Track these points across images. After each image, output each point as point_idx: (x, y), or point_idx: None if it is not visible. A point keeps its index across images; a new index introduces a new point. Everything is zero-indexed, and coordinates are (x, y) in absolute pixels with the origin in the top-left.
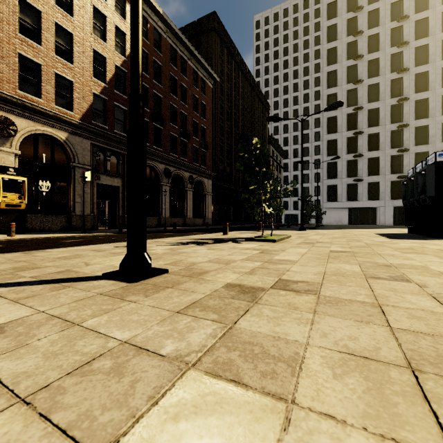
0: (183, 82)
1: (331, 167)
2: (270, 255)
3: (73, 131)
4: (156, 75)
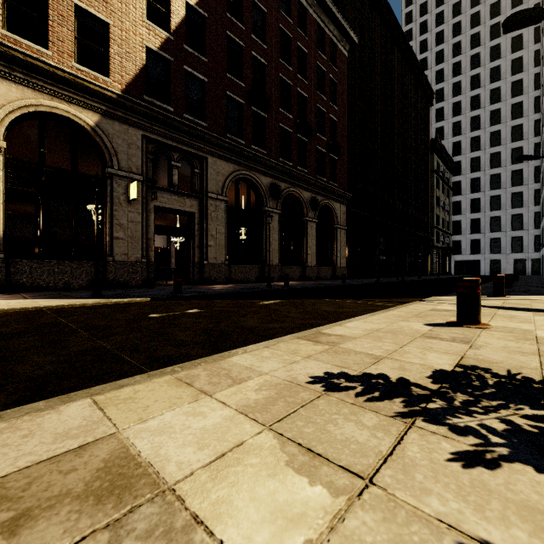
0: (301, 44)
1: None
2: None
3: (108, 112)
4: (256, 28)
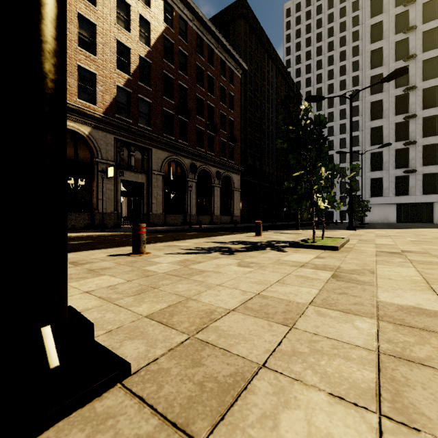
0: (210, 72)
1: (376, 157)
2: (360, 285)
3: (96, 126)
4: (181, 65)
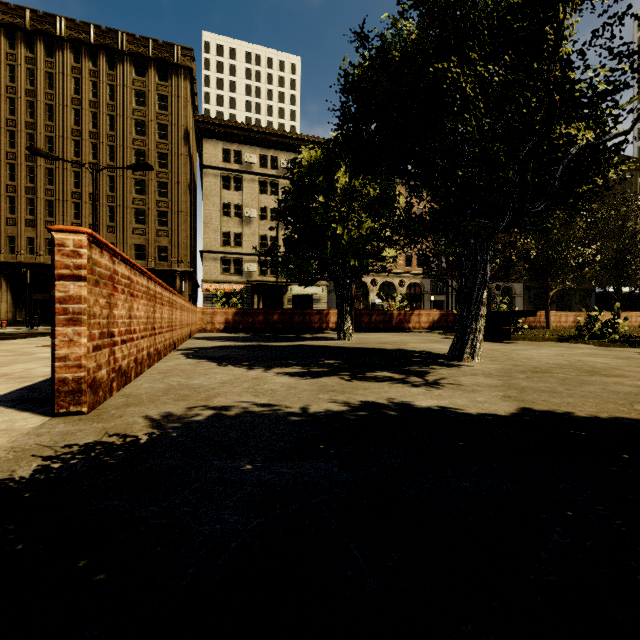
0: None
1: None
2: None
3: (423, 277)
4: None
